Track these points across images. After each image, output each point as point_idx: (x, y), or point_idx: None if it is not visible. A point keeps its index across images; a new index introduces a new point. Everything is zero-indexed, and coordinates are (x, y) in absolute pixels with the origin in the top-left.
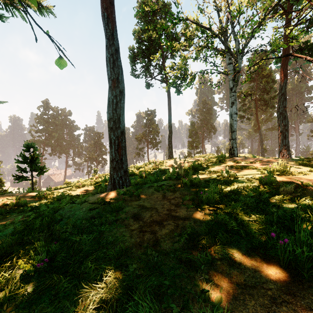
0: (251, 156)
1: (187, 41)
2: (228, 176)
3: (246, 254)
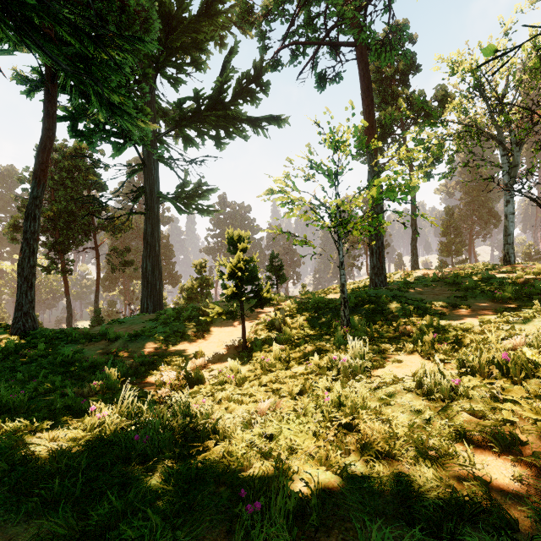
0: None
1: (441, 106)
2: (487, 278)
3: (483, 299)
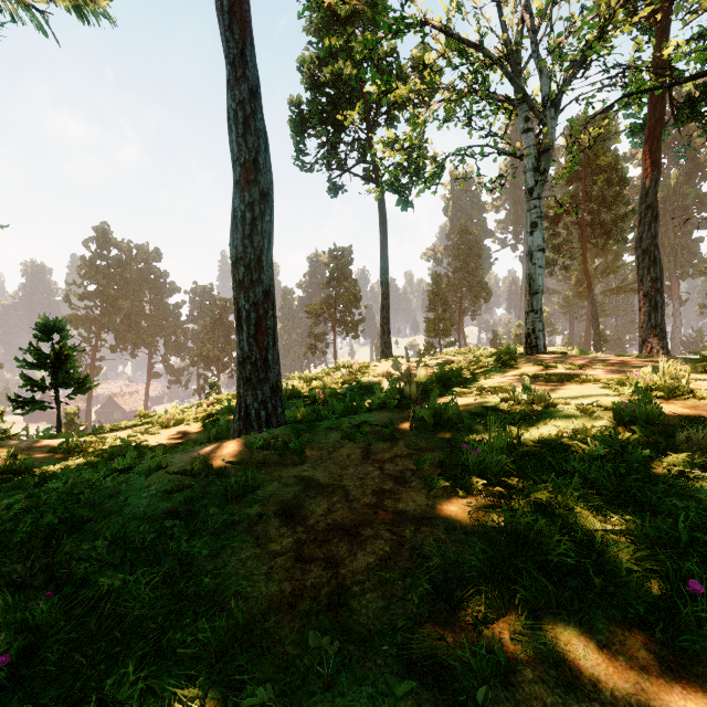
0: (575, 353)
1: (424, 84)
2: (529, 401)
3: (611, 643)
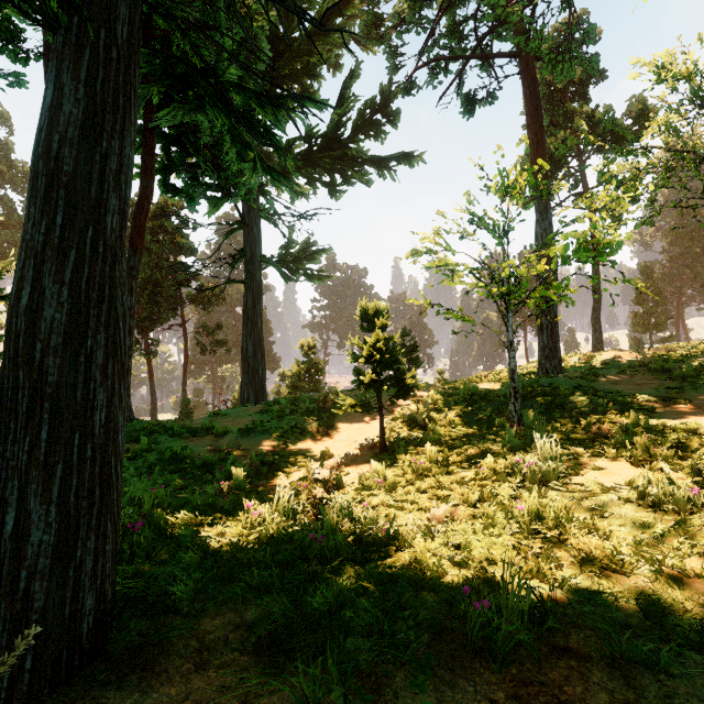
0: None
1: (638, 125)
2: None
3: None
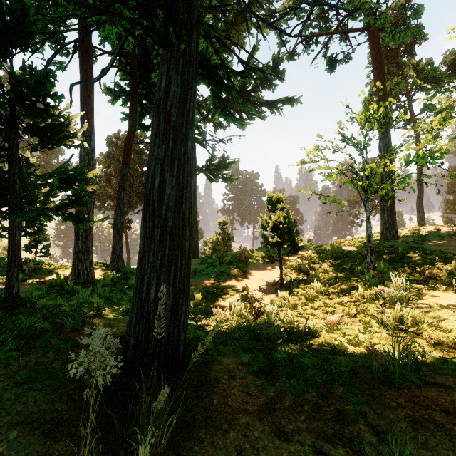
0: None
1: (451, 70)
2: None
3: None
